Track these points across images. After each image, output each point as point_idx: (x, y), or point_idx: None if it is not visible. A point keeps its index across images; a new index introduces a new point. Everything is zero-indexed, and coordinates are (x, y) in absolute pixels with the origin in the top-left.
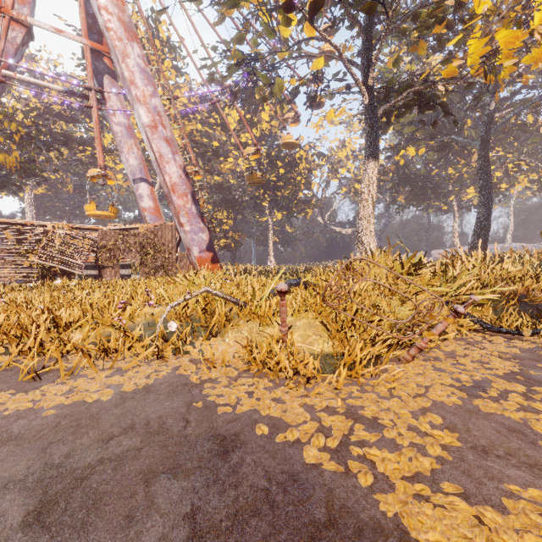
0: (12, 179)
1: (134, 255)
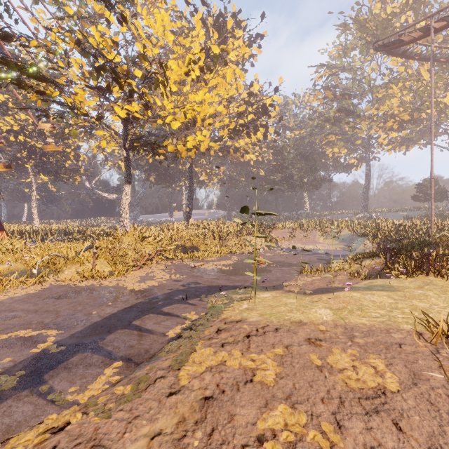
0: None
1: None
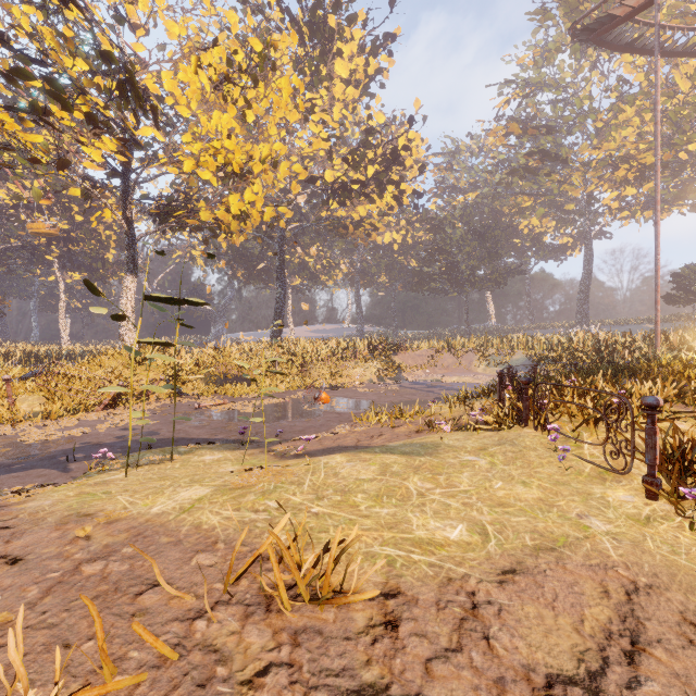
0: None
1: None
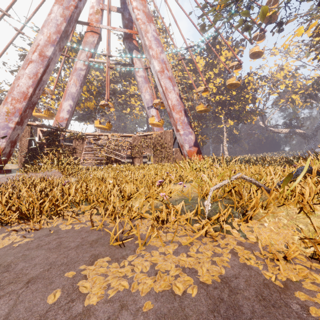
0: (92, 115)
1: (150, 150)
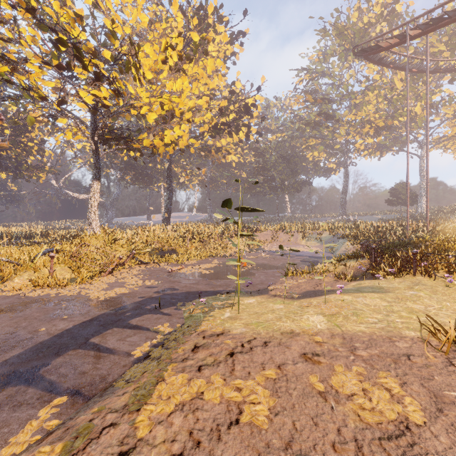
0: None
1: None
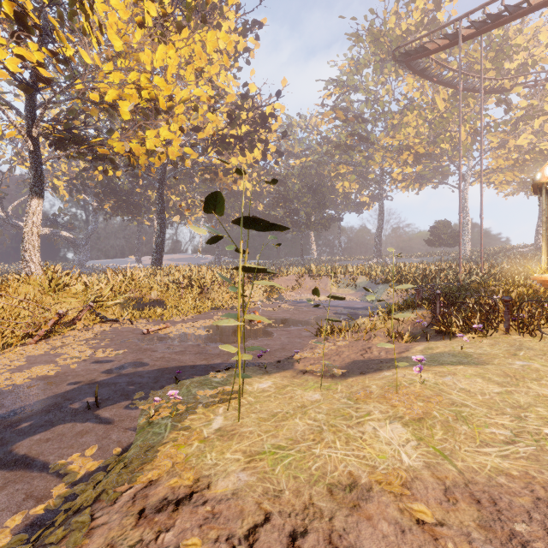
0: None
1: None
